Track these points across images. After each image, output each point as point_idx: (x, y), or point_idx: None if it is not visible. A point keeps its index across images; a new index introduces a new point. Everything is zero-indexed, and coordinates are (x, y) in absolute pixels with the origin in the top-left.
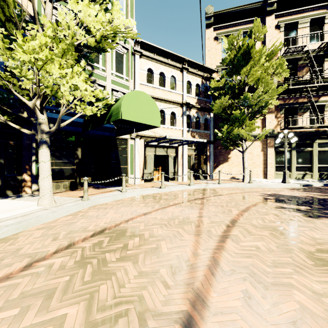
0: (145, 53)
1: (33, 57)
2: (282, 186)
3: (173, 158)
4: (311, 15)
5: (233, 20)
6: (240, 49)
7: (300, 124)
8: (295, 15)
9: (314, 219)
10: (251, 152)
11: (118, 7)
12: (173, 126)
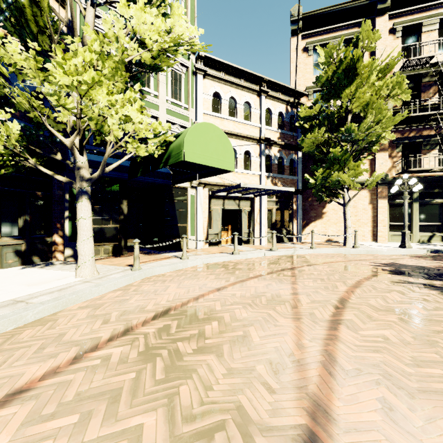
0: (211, 72)
1: (76, 80)
2: (401, 252)
3: (247, 213)
4: (441, 13)
5: (330, 23)
6: (342, 64)
7: (424, 166)
8: (418, 14)
9: None
10: (355, 206)
11: (180, 11)
12: (247, 170)
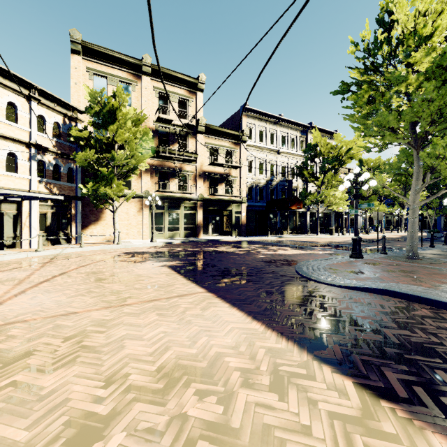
0: None
1: None
2: (147, 245)
3: (13, 216)
4: (179, 94)
5: (108, 61)
6: (106, 106)
7: (171, 188)
8: (168, 88)
9: (133, 263)
10: (128, 212)
11: None
12: (13, 172)
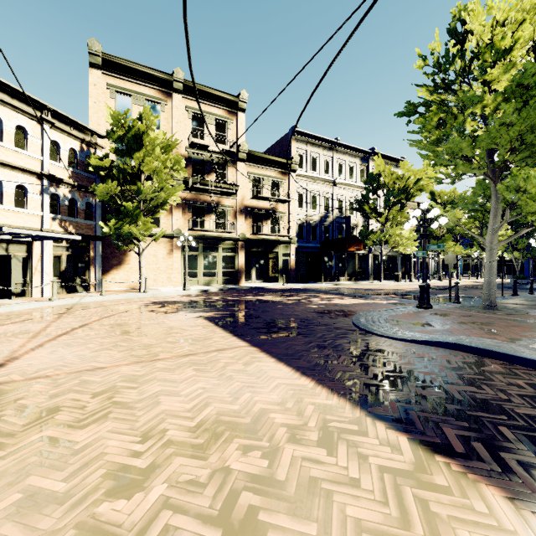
0: None
1: None
2: (179, 293)
3: (22, 260)
4: (216, 114)
5: (133, 77)
6: (131, 130)
7: (207, 227)
8: (203, 107)
9: (164, 314)
10: (156, 255)
11: None
12: (22, 208)
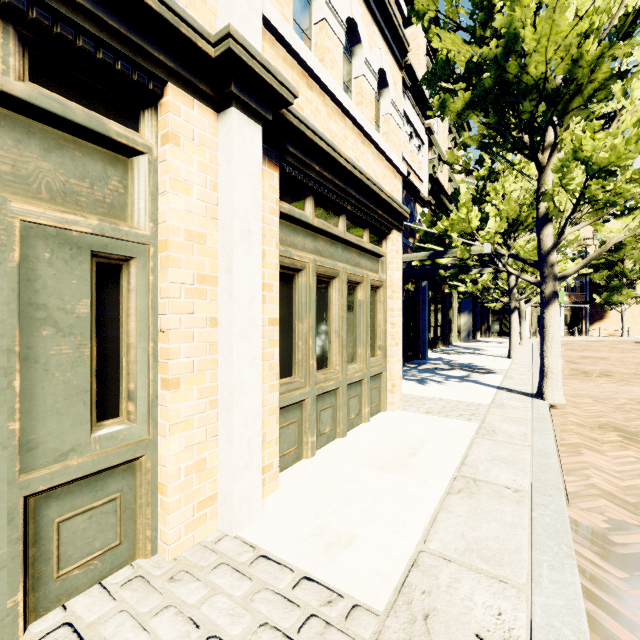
0: None
1: None
2: None
3: None
4: None
5: None
6: None
7: None
8: None
9: None
10: (632, 312)
11: None
12: None
